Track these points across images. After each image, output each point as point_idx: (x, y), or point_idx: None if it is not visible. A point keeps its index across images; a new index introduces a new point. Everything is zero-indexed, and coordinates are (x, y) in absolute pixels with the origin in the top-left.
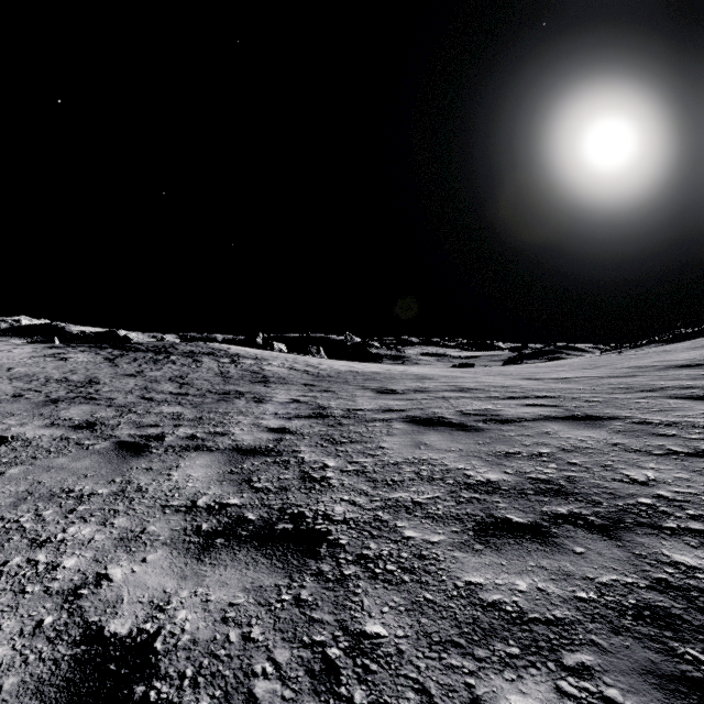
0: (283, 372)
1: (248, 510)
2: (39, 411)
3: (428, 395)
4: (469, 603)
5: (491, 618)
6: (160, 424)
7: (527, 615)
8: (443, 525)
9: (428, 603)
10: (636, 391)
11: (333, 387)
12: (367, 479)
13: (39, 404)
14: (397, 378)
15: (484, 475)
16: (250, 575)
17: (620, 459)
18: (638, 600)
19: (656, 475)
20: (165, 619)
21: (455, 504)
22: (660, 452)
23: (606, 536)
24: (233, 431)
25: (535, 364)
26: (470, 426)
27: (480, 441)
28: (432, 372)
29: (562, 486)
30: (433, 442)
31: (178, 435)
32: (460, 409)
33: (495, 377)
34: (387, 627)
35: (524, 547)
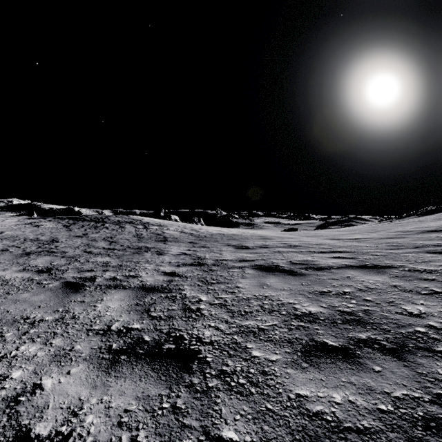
0: (176, 234)
1: (145, 333)
2: (16, 261)
3: (269, 250)
4: (299, 413)
5: (315, 427)
6: (94, 269)
7: (342, 424)
8: (279, 347)
9: (269, 412)
10: (404, 247)
11: (208, 244)
12: (228, 310)
13: (17, 255)
14: (249, 238)
15: (307, 308)
16: (141, 386)
17: (399, 297)
18: (425, 412)
19: (425, 310)
20: (77, 423)
21: (288, 330)
22: (426, 292)
23: (396, 357)
24: (141, 275)
25: (336, 229)
26: (296, 272)
27: (303, 283)
28: (271, 234)
29: (361, 317)
30: (272, 283)
31: (105, 277)
32: (289, 260)
33: (312, 238)
34: (238, 433)
35: (337, 365)
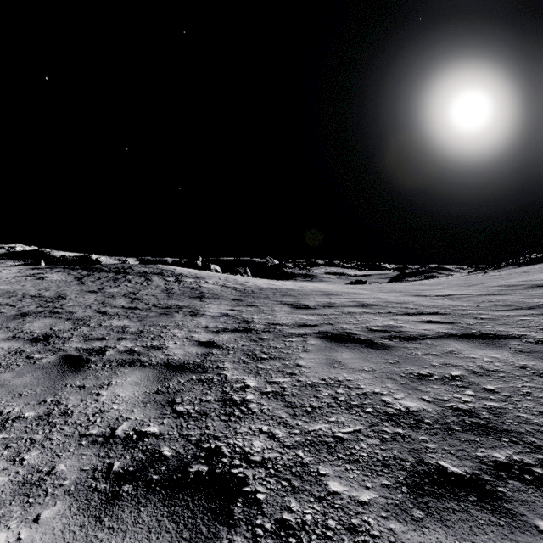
0: (216, 289)
1: (164, 443)
2: (6, 325)
3: (335, 310)
4: None
5: None
6: (106, 337)
7: None
8: (371, 474)
9: None
10: (515, 308)
11: (256, 302)
12: (286, 403)
13: (9, 317)
14: (308, 294)
15: (402, 403)
16: None
17: (536, 385)
18: None
19: None
20: None
21: (380, 442)
22: None
23: None
24: (167, 345)
25: (418, 282)
26: (377, 343)
27: (390, 360)
28: (336, 289)
29: (488, 421)
30: (346, 360)
31: (119, 348)
32: (365, 325)
33: (389, 294)
34: None
35: (472, 516)
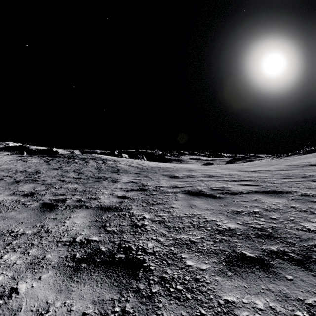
0: (126, 167)
1: (101, 245)
2: (8, 187)
3: (194, 179)
4: None
5: None
6: (65, 193)
7: None
8: (208, 257)
9: None
10: (294, 177)
11: (149, 175)
12: (165, 226)
13: (9, 183)
14: (179, 170)
15: (227, 225)
16: (97, 291)
17: (298, 216)
18: None
19: None
20: None
21: (213, 243)
22: None
23: (303, 267)
24: (100, 197)
25: (242, 164)
26: (216, 196)
27: (222, 204)
28: (195, 167)
29: (270, 232)
30: (198, 205)
31: (73, 199)
32: (210, 187)
33: (224, 170)
34: None
35: (256, 274)
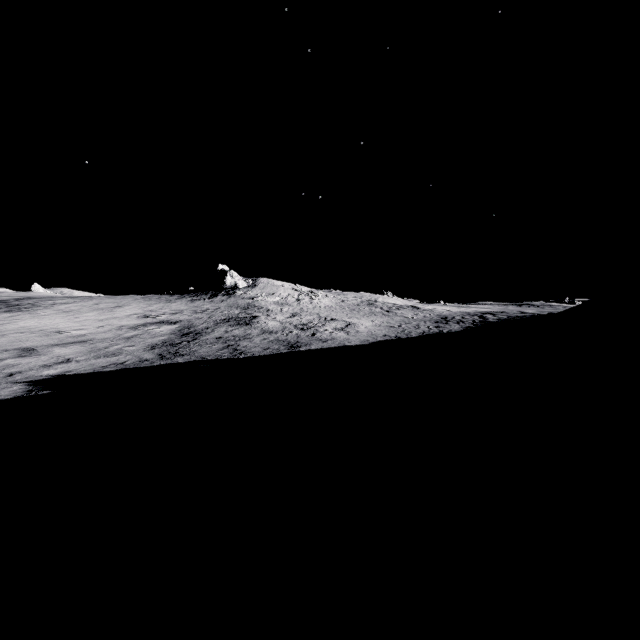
0: None
1: None
2: None
3: None
4: None
5: None
6: None
7: None
8: None
9: None
10: None
11: None
12: None
13: None
14: None
15: None
16: None
17: None
18: None
19: None
20: None
21: None
22: None
23: None
24: None
25: None
26: None
27: None
28: None
29: None
30: None
31: None
32: None
33: None
34: None
35: None
